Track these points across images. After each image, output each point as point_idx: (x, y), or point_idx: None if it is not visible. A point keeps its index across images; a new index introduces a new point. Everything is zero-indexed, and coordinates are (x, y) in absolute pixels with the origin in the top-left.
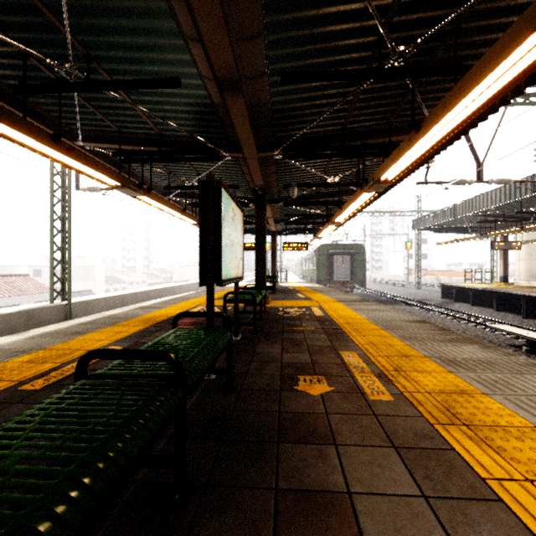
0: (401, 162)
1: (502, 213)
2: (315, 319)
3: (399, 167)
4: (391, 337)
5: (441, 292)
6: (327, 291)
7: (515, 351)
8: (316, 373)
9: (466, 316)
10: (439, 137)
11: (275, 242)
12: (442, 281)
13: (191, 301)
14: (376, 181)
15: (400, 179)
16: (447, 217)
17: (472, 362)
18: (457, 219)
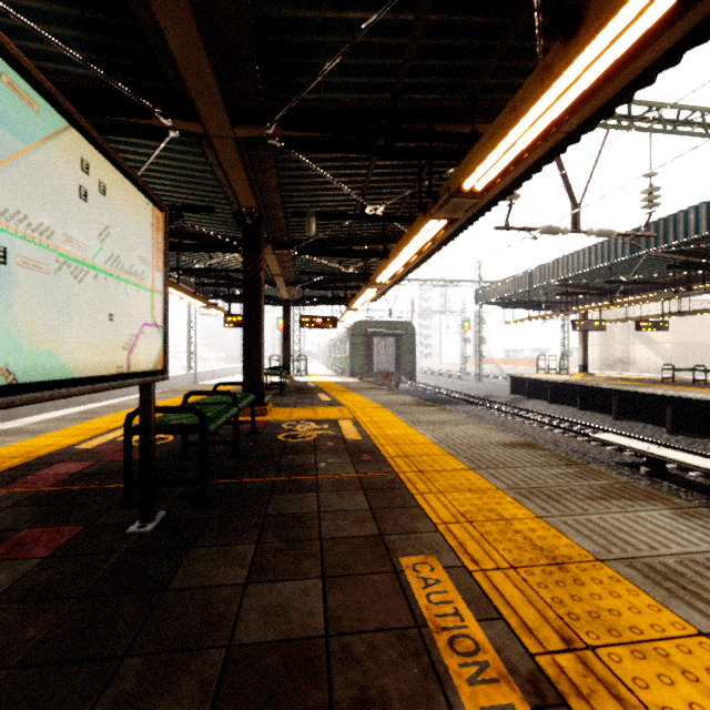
0: (512, 140)
1: (585, 284)
2: (344, 448)
3: (499, 160)
4: (496, 493)
5: (510, 386)
6: (365, 388)
7: (632, 474)
8: (338, 708)
9: (546, 418)
10: (613, 57)
11: (288, 316)
12: (505, 372)
13: (121, 415)
14: (456, 190)
15: (474, 218)
16: (521, 286)
17: (707, 571)
18: (531, 290)
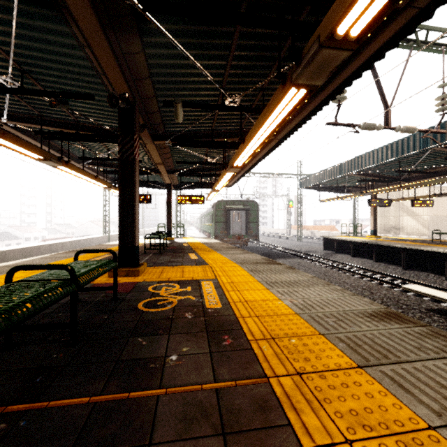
0: None
1: (377, 174)
2: (203, 323)
3: None
4: (438, 444)
5: (323, 244)
6: (225, 247)
7: (445, 321)
8: None
9: (353, 268)
10: None
11: (170, 195)
12: (316, 234)
13: None
14: (330, 32)
15: (313, 113)
16: (333, 175)
17: None
18: (338, 178)
